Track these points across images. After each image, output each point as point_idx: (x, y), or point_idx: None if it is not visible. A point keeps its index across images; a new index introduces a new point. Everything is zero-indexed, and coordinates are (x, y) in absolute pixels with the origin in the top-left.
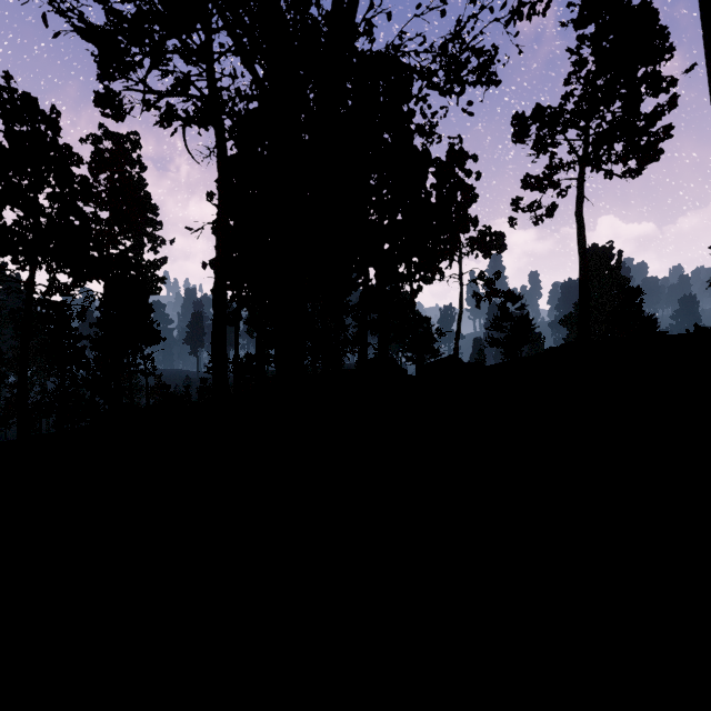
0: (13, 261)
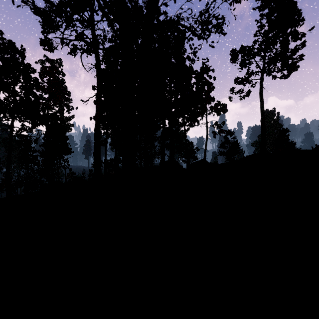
0: (4, 116)
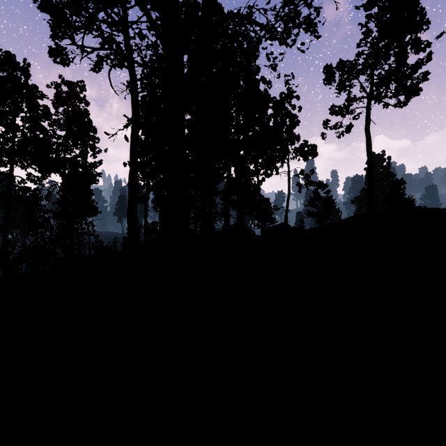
0: None
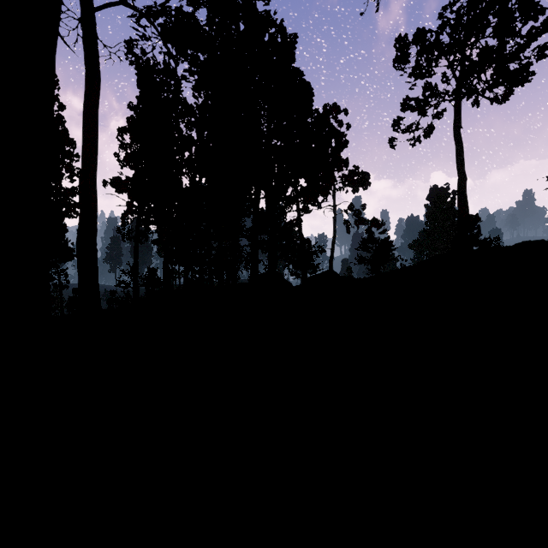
0: None
